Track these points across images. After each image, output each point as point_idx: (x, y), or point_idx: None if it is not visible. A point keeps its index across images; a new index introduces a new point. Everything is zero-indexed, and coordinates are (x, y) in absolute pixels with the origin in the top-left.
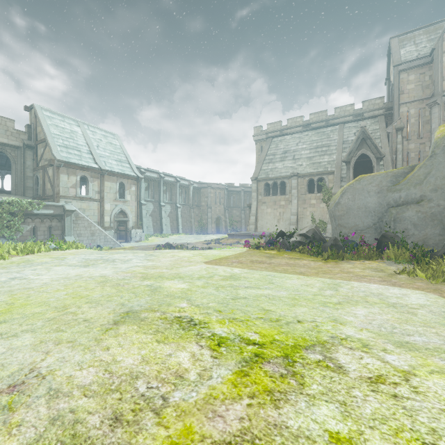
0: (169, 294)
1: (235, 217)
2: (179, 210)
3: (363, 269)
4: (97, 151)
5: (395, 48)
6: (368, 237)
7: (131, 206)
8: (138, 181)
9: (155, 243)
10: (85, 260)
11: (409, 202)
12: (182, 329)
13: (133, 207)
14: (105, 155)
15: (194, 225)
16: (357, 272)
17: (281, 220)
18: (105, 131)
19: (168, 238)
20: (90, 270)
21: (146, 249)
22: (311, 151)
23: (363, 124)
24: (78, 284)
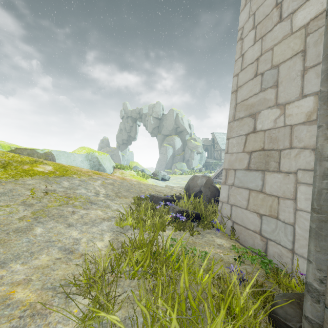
0: None
1: None
2: None
3: None
4: None
5: None
6: None
7: None
8: None
9: None
10: None
11: None
12: None
13: None
14: None
15: None
16: None
17: None
18: None
19: None
20: None
21: None
22: None
23: None
24: None
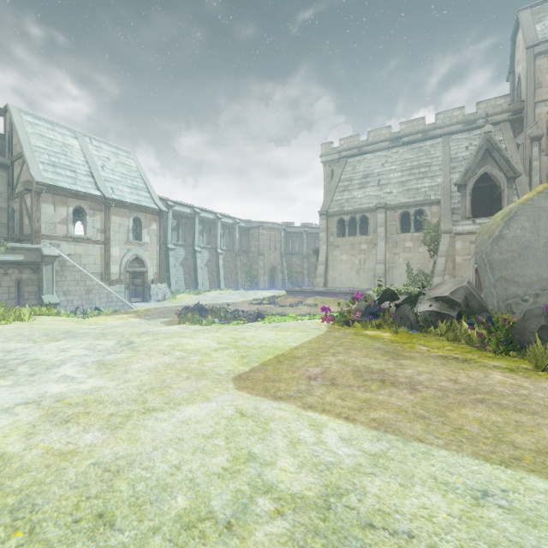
0: None
1: (295, 268)
2: (221, 257)
3: None
4: (102, 174)
5: (528, 23)
6: None
7: (151, 251)
8: (161, 217)
9: (184, 302)
10: None
11: None
12: None
13: (153, 253)
14: (113, 179)
15: (240, 278)
16: None
17: (362, 270)
18: (116, 146)
19: (204, 295)
20: None
21: (167, 313)
22: (404, 174)
23: (487, 129)
24: None
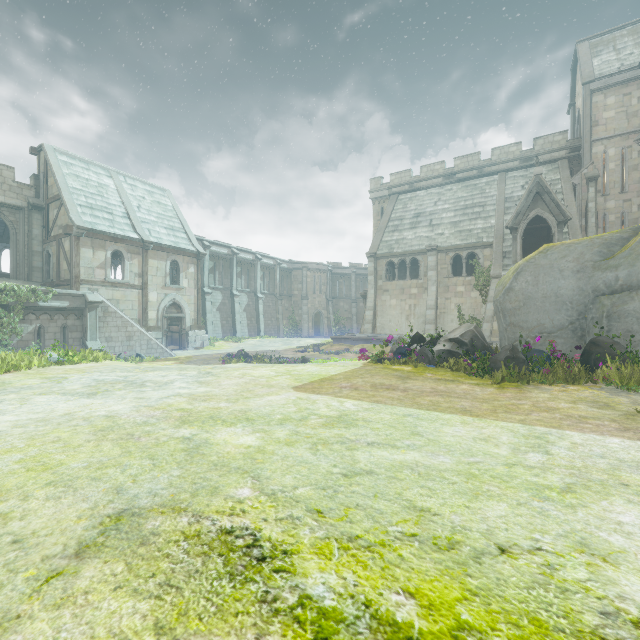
0: (219, 461)
1: (342, 313)
2: (261, 302)
3: (573, 402)
4: (138, 215)
5: (585, 57)
6: (561, 344)
7: (189, 295)
8: (199, 259)
9: (224, 350)
10: (96, 383)
11: (634, 287)
12: (229, 576)
13: (191, 297)
14: (149, 220)
15: (282, 324)
16: (565, 408)
17: (412, 316)
18: (150, 184)
19: (244, 343)
20: (94, 404)
21: (209, 360)
22: (457, 214)
23: (537, 171)
24: (56, 435)
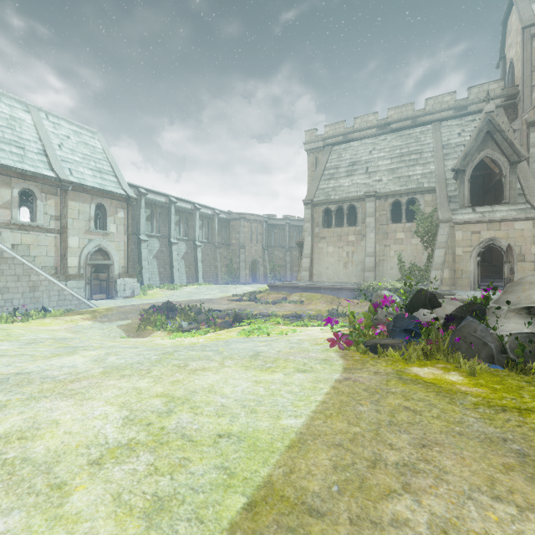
0: None
1: (277, 261)
2: (199, 250)
3: None
4: (58, 153)
5: (523, 3)
6: None
7: (118, 241)
8: (130, 204)
9: (155, 299)
10: None
11: None
12: None
13: (120, 244)
14: (72, 160)
15: (220, 271)
16: None
17: (350, 263)
18: (78, 125)
19: (180, 290)
20: None
21: (130, 313)
22: (394, 161)
23: (489, 108)
24: None
